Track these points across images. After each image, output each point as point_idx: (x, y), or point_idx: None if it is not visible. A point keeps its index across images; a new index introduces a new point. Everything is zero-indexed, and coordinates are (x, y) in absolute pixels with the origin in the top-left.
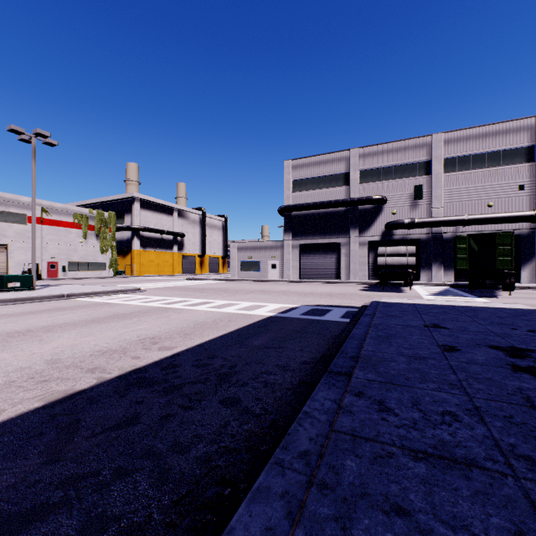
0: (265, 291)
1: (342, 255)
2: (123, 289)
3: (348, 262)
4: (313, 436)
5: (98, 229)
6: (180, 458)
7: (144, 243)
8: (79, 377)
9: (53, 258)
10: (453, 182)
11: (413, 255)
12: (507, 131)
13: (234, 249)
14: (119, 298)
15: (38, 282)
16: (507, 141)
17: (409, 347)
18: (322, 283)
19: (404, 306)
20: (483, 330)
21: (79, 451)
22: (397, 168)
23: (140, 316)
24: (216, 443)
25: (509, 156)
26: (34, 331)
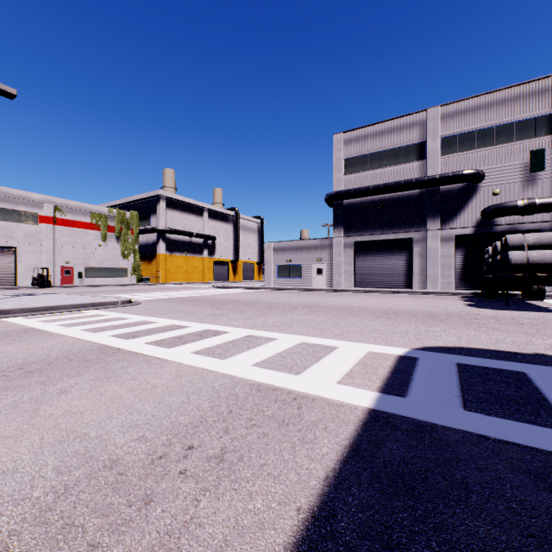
0: (314, 305)
1: (414, 256)
2: (101, 301)
3: (424, 265)
4: None
5: (118, 231)
6: None
7: (171, 246)
8: None
9: (67, 263)
10: None
11: None
12: None
13: (270, 250)
14: (73, 318)
15: (41, 290)
16: None
17: None
18: (388, 293)
19: None
20: None
21: None
22: (501, 129)
23: None
24: None
25: None
26: None
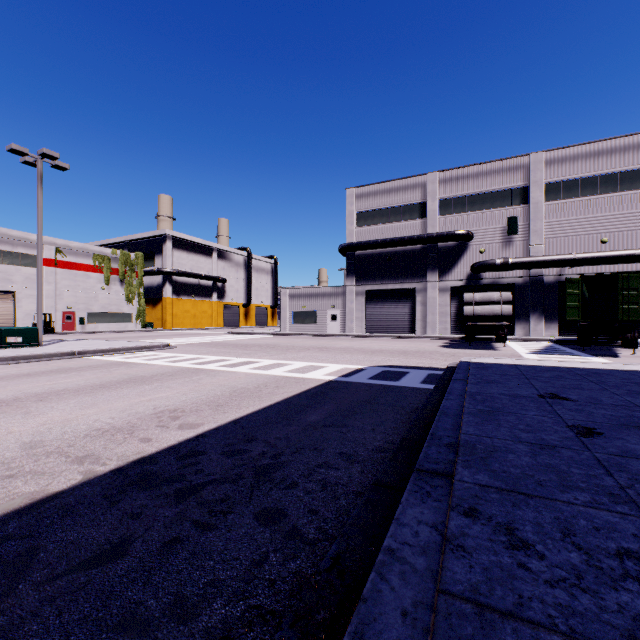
0: (323, 347)
1: (417, 304)
2: (148, 345)
3: (425, 312)
4: (408, 607)
5: (122, 274)
6: (180, 632)
7: (178, 290)
8: (60, 470)
9: (69, 308)
10: (557, 212)
11: (509, 303)
12: (626, 149)
13: (286, 296)
14: (142, 356)
15: (50, 337)
16: (625, 160)
17: (526, 428)
18: (392, 338)
19: (504, 369)
20: (623, 403)
21: (18, 613)
22: (486, 196)
23: (163, 379)
24: (243, 599)
25: (628, 179)
26: (23, 400)
